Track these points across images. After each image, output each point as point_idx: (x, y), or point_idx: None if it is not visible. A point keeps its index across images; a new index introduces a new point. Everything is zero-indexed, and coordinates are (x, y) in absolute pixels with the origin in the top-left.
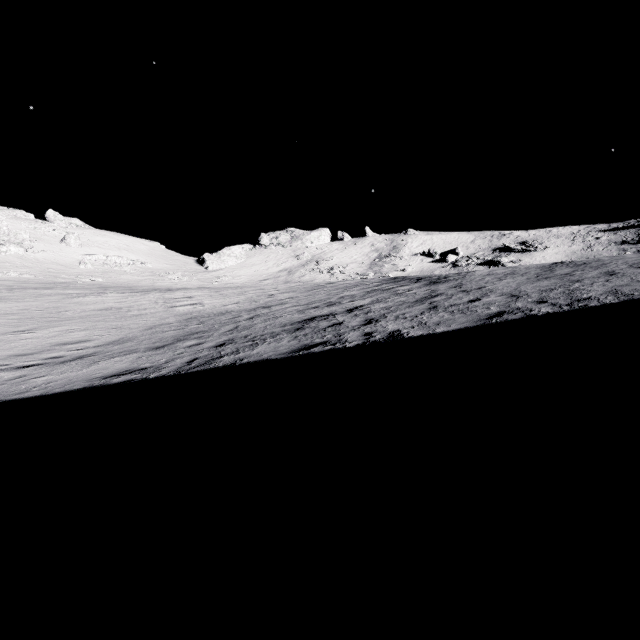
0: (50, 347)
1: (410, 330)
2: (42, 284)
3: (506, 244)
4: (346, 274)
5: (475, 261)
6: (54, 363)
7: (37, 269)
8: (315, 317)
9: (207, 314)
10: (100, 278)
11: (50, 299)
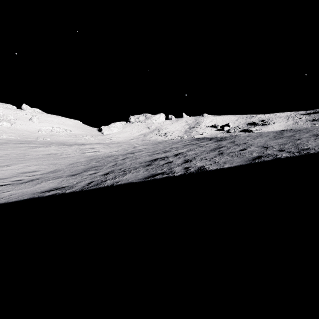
0: (17, 174)
1: (210, 166)
2: (19, 141)
3: (254, 121)
4: (173, 136)
5: (238, 130)
6: (17, 183)
7: (17, 134)
8: (157, 158)
9: (101, 157)
10: (49, 138)
11: (21, 149)
